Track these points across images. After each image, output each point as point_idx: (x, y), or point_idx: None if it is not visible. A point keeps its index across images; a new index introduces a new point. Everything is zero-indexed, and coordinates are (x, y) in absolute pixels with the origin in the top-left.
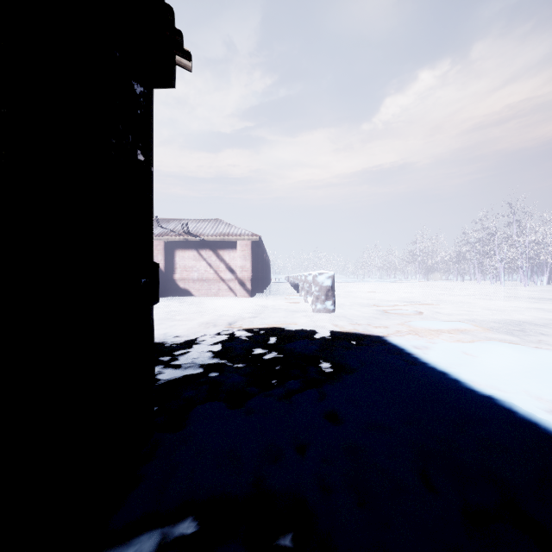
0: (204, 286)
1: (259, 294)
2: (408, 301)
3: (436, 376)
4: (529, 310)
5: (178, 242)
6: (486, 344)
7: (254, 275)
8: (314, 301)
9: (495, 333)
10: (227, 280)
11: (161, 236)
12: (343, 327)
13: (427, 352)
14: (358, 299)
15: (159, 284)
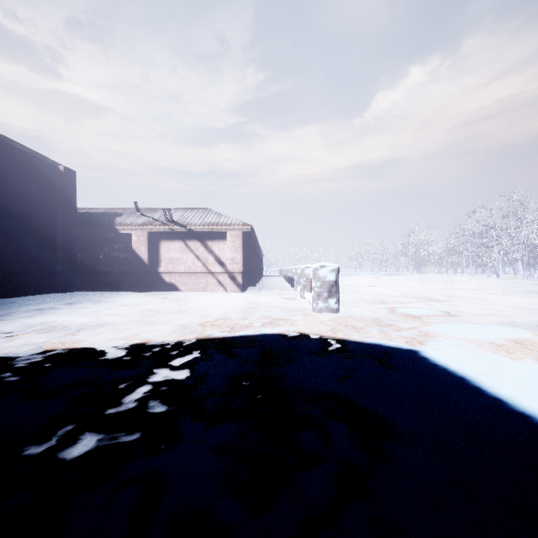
0: (192, 280)
1: (251, 288)
2: (414, 296)
3: None
4: None
5: (163, 233)
6: None
7: (246, 268)
8: (315, 298)
9: None
10: (216, 274)
11: (145, 226)
12: (357, 334)
13: (505, 386)
14: (359, 294)
15: (143, 277)
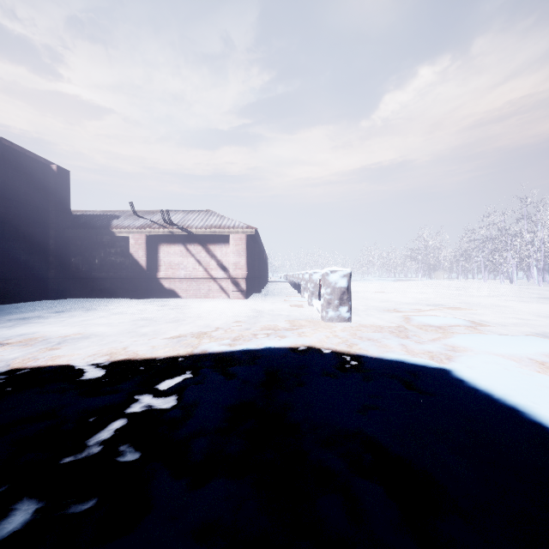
0: (193, 286)
1: (255, 295)
2: (429, 304)
3: None
4: None
5: (162, 236)
6: None
7: (250, 273)
8: (324, 307)
9: None
10: (218, 279)
11: (142, 229)
12: (374, 348)
13: None
14: (370, 301)
15: (141, 283)
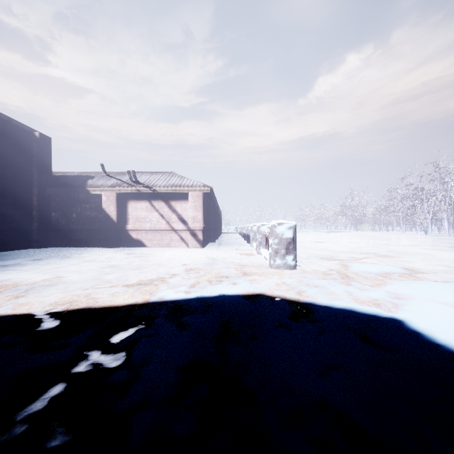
0: (157, 237)
1: (211, 244)
2: (362, 252)
3: None
4: None
5: (130, 193)
6: None
7: (206, 226)
8: (272, 255)
9: None
10: (179, 231)
11: (113, 187)
12: (322, 296)
13: None
14: (309, 250)
15: (112, 234)
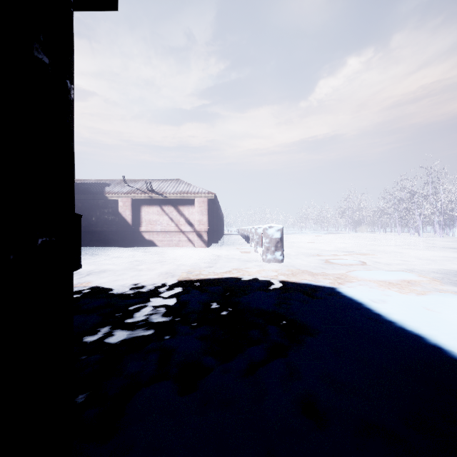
0: (167, 238)
1: (214, 244)
2: (345, 251)
3: (413, 341)
4: (456, 259)
5: (143, 199)
6: (442, 298)
7: (210, 228)
8: (264, 252)
9: (441, 284)
10: (186, 232)
11: (129, 194)
12: (294, 277)
13: (387, 307)
14: (301, 249)
15: (127, 235)
